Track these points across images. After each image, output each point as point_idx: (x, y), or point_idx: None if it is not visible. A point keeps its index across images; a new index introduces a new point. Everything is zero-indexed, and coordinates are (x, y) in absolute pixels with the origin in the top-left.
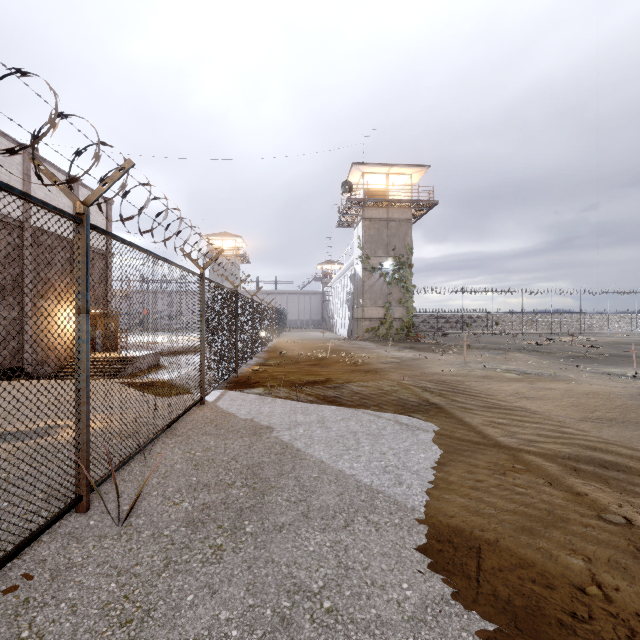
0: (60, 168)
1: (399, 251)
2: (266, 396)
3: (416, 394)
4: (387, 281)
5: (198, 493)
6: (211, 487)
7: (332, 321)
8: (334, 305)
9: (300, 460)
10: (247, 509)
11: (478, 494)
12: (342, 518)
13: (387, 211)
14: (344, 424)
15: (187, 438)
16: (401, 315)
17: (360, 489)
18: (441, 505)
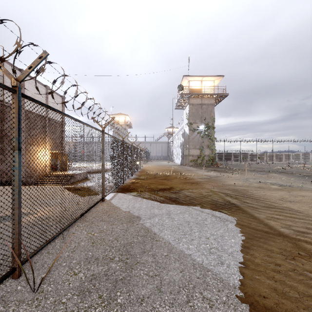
0: (39, 81)
1: (207, 120)
2: (138, 197)
3: (222, 197)
4: (201, 136)
5: (90, 265)
6: (99, 260)
7: (172, 156)
8: (173, 148)
9: (156, 241)
10: (120, 281)
11: (280, 277)
12: (184, 293)
13: (201, 100)
14: (182, 216)
15: (91, 223)
16: (208, 153)
17: (195, 267)
18: (254, 285)
